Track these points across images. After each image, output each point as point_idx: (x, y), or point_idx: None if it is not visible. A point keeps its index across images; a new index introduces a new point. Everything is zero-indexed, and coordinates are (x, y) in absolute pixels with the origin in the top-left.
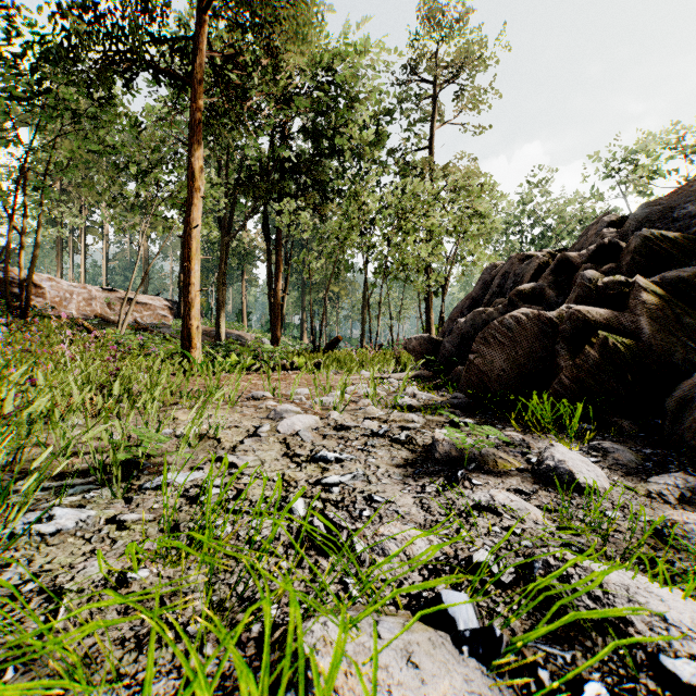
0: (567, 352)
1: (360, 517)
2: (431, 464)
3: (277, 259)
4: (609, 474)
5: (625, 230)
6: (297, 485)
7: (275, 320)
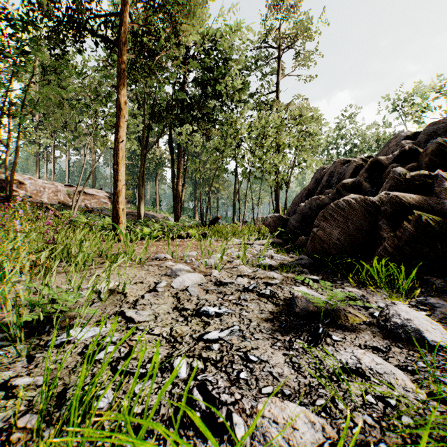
0: (387, 227)
1: (238, 380)
2: (293, 318)
3: (178, 165)
4: (443, 328)
5: (418, 141)
6: (182, 341)
7: (177, 205)
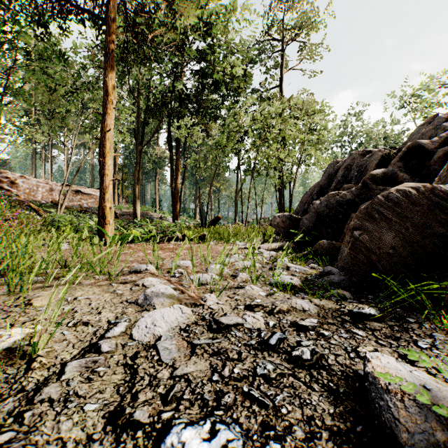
0: None
1: None
2: None
3: (177, 162)
4: None
5: None
6: None
7: (175, 204)
